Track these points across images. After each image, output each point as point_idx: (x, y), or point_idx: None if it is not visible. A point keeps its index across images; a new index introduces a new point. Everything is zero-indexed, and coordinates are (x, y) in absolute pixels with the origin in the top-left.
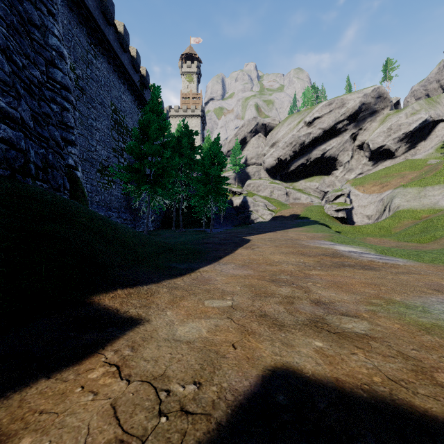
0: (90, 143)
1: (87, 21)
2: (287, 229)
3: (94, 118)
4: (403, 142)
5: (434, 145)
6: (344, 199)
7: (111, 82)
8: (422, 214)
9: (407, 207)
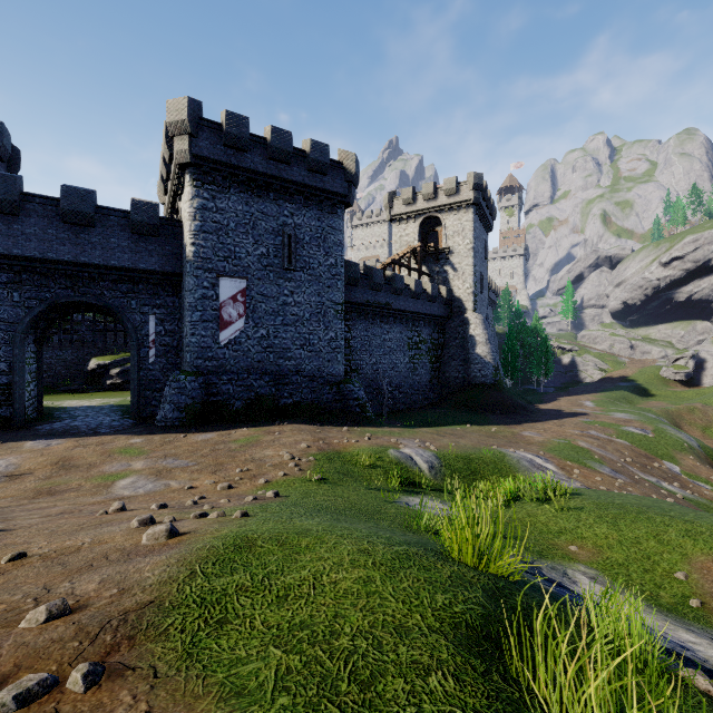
0: None
1: None
2: (587, 394)
3: None
4: None
5: None
6: (684, 362)
7: None
8: None
9: None
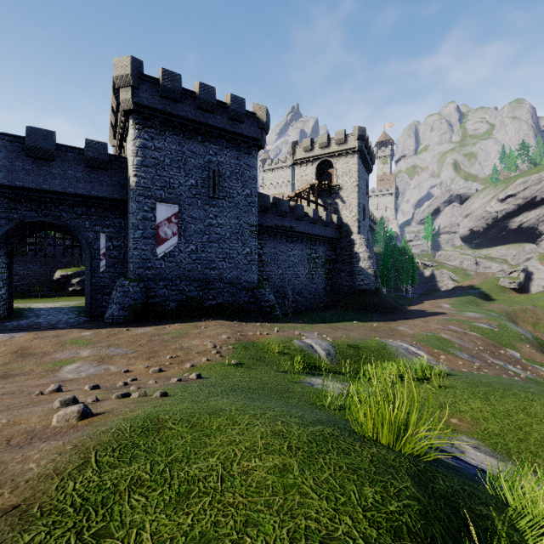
0: None
1: None
2: (445, 298)
3: None
4: None
5: None
6: (517, 274)
7: None
8: None
9: None
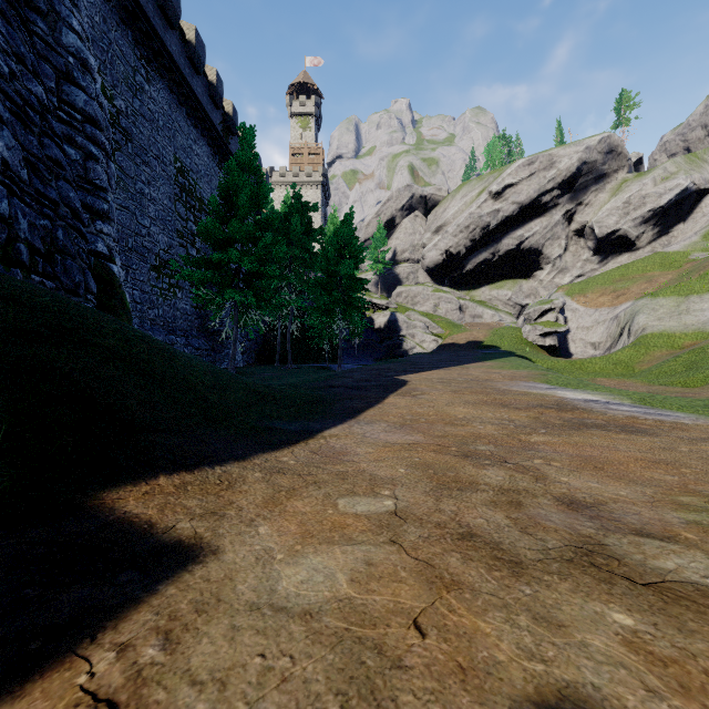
0: (139, 222)
1: (135, 20)
2: (466, 364)
3: (146, 181)
4: (649, 225)
5: (700, 229)
6: (555, 316)
7: (174, 122)
8: (683, 340)
9: (659, 329)
